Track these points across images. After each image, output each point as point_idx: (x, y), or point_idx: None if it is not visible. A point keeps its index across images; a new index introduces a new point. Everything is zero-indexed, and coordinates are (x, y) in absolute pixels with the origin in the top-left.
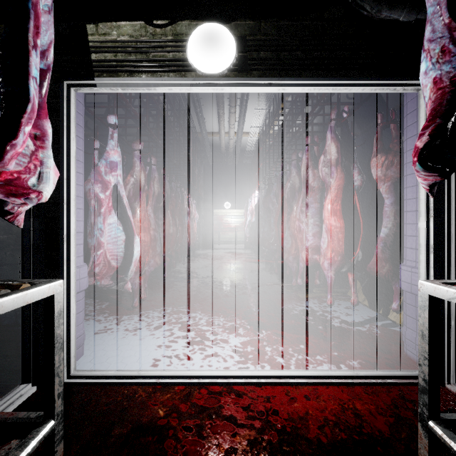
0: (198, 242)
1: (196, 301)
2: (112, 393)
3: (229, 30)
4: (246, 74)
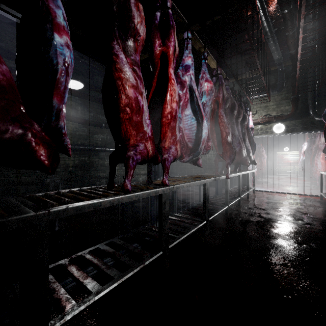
0: (266, 171)
1: (271, 186)
2: (257, 191)
3: (283, 124)
4: (287, 132)
